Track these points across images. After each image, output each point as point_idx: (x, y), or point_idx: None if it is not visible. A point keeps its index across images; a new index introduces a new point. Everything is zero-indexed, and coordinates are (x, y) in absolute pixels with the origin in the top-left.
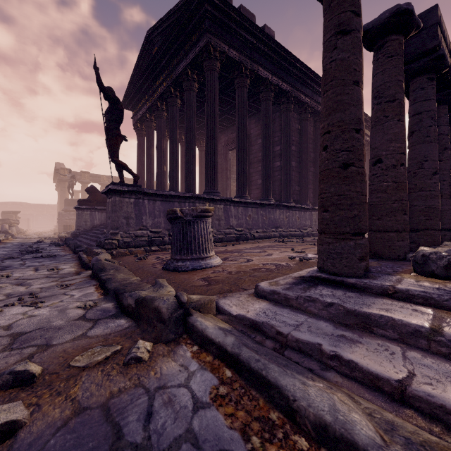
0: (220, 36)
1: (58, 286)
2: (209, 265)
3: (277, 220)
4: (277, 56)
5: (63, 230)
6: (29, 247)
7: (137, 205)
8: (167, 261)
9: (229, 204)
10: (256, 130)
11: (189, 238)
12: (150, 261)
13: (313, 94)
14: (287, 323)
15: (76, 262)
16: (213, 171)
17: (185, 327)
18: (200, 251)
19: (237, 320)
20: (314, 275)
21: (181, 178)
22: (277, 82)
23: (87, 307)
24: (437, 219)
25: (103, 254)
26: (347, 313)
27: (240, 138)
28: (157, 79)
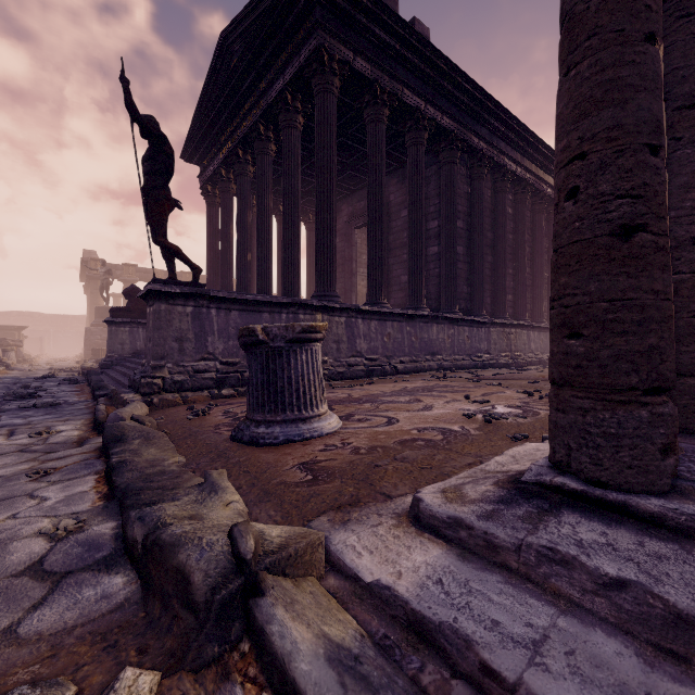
0: (339, 35)
1: (27, 474)
2: (317, 432)
3: (433, 342)
4: (435, 71)
5: (92, 356)
6: (24, 387)
7: (198, 318)
8: (239, 422)
9: (355, 315)
10: (398, 196)
11: (280, 381)
12: (212, 420)
13: (492, 135)
14: (507, 634)
15: (88, 418)
16: (328, 261)
17: (248, 622)
18: (300, 406)
19: (375, 600)
20: (547, 480)
21: (278, 274)
22: (435, 115)
23: (59, 534)
24: None
25: (134, 404)
26: (678, 624)
27: (373, 206)
28: (237, 111)
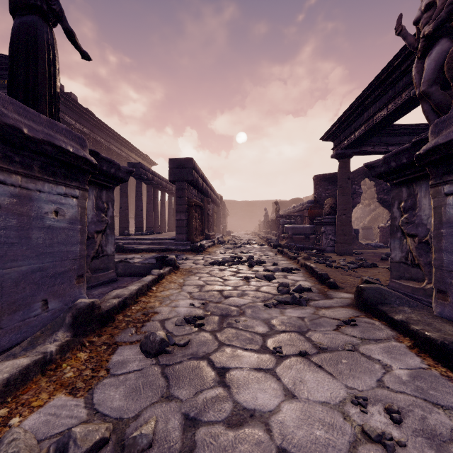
0: None
1: None
2: None
3: None
4: (80, 110)
5: None
6: None
7: None
8: None
9: None
10: None
11: None
12: None
13: (107, 136)
14: None
15: None
16: None
17: None
18: None
19: None
20: None
21: None
22: (80, 127)
23: None
24: (142, 224)
25: None
26: None
27: None
28: None
